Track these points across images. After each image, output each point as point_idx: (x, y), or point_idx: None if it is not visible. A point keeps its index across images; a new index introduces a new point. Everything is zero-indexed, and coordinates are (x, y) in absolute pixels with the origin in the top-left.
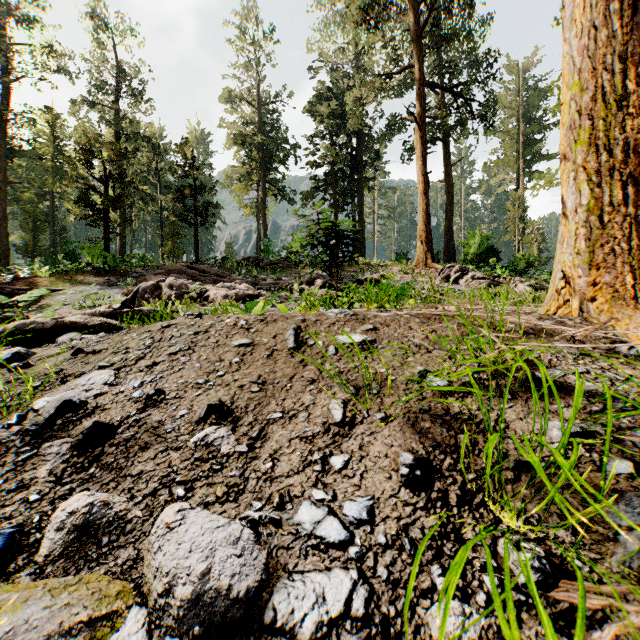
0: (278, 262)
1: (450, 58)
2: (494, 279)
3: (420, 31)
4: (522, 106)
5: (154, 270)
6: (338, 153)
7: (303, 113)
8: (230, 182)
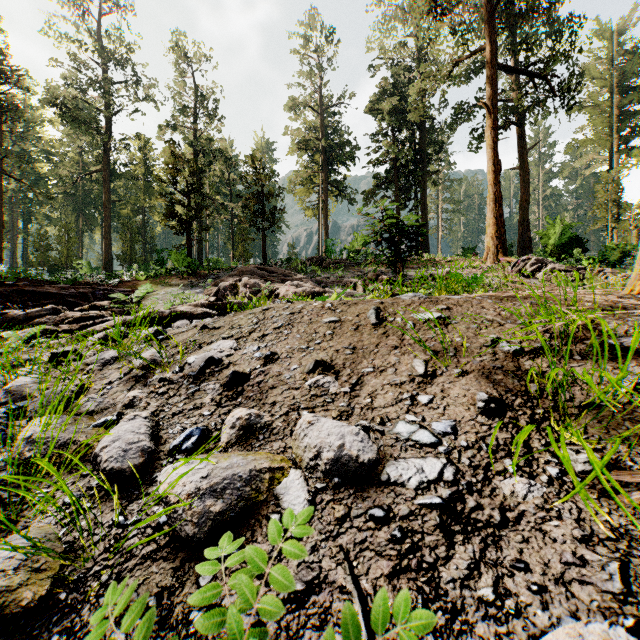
0: (340, 261)
1: (525, 33)
2: (578, 271)
3: (490, 11)
4: (616, 74)
5: (228, 272)
6: (400, 149)
7: (364, 112)
8: (293, 187)
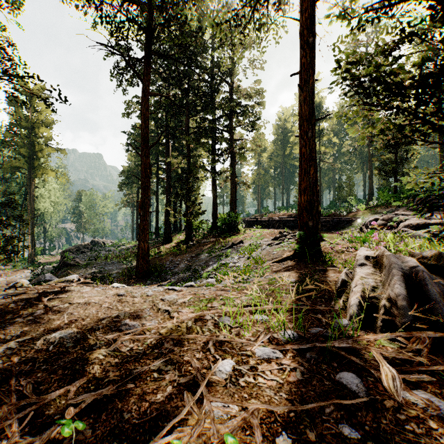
0: None
1: None
2: None
3: None
4: None
5: None
6: None
7: None
8: None
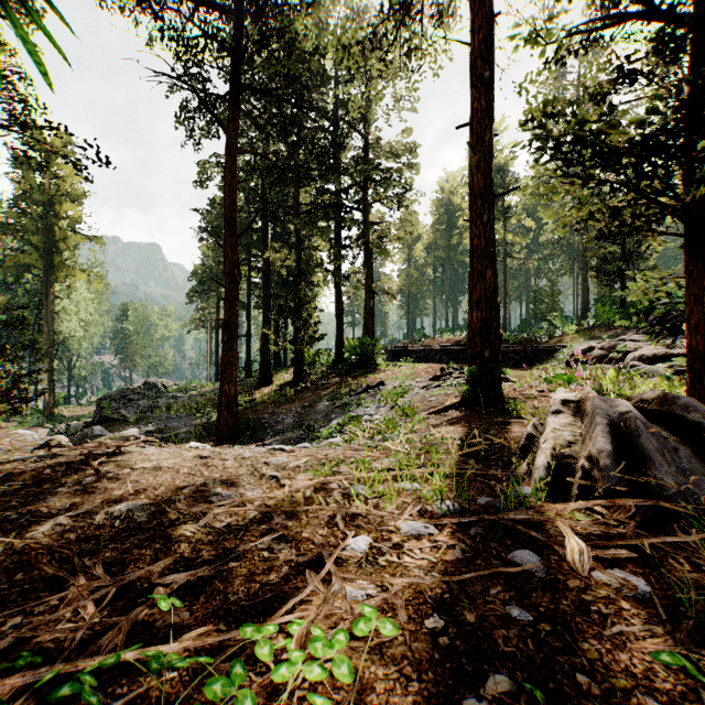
0: None
1: None
2: None
3: None
4: None
5: None
6: None
7: None
8: None
